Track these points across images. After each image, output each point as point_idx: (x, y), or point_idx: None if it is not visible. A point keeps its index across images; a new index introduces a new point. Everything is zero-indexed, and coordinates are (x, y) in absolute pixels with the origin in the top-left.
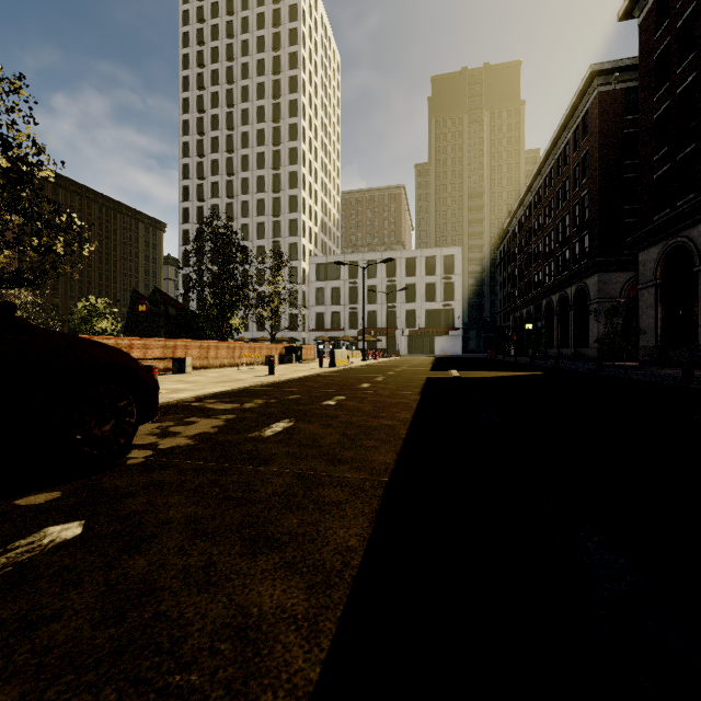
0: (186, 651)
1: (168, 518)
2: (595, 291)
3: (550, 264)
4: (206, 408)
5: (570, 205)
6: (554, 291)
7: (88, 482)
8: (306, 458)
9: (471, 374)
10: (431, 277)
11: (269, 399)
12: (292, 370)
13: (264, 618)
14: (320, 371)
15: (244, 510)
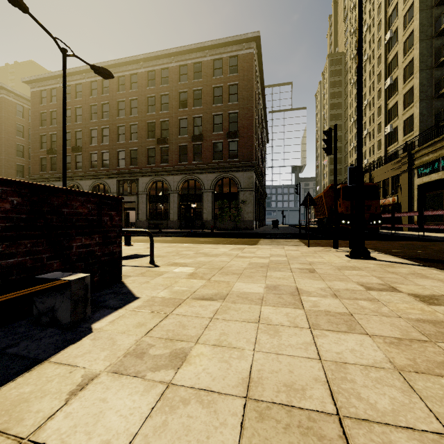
0: None
1: None
2: None
3: None
4: None
5: None
6: None
7: None
8: None
9: None
10: None
11: None
12: None
13: None
14: None
15: None
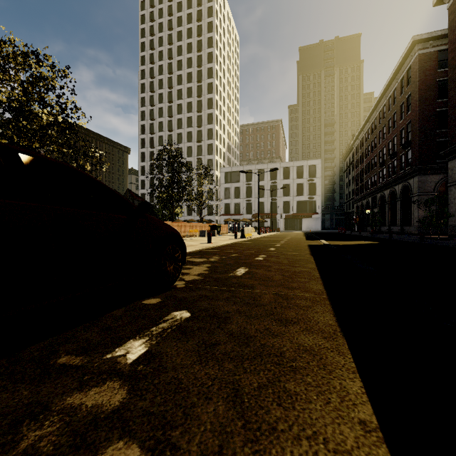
0: (288, 356)
1: (226, 310)
2: (416, 188)
3: (383, 170)
4: (189, 260)
5: (397, 130)
6: (386, 188)
7: (168, 295)
8: (272, 286)
9: (335, 242)
10: (300, 180)
11: (221, 256)
12: (219, 240)
13: (313, 347)
14: (237, 241)
15: (262, 308)
